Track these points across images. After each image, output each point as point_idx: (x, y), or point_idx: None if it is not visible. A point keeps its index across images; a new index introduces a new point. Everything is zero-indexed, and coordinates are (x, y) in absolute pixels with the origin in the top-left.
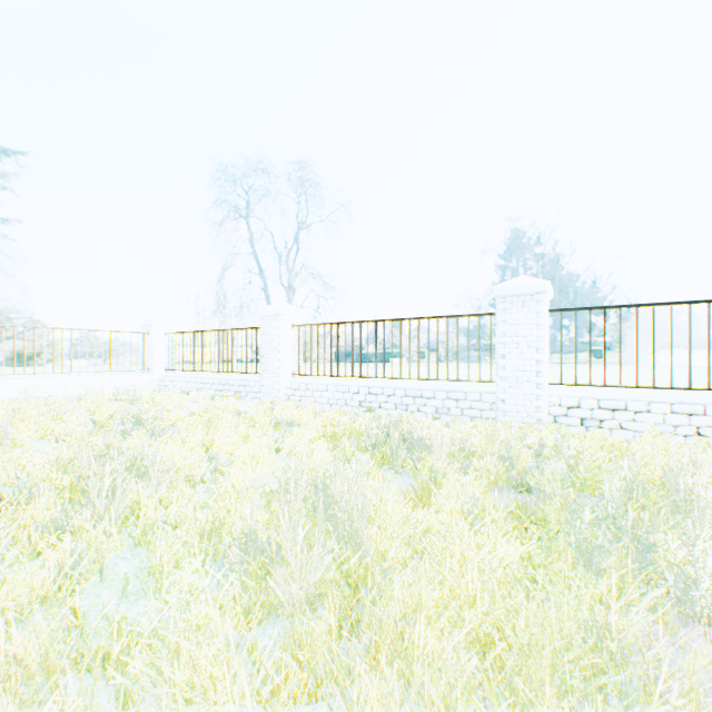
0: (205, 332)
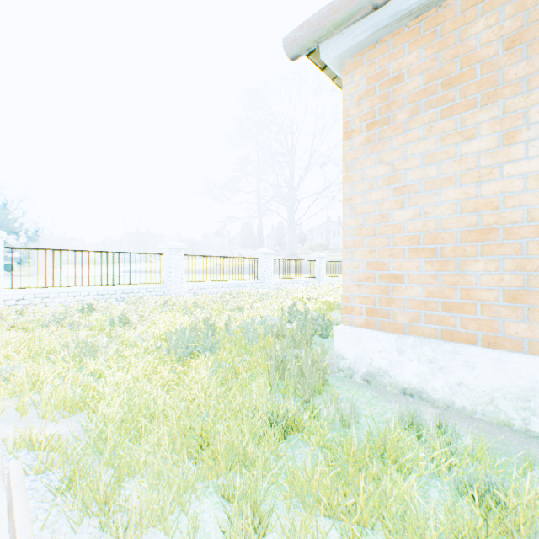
0: None
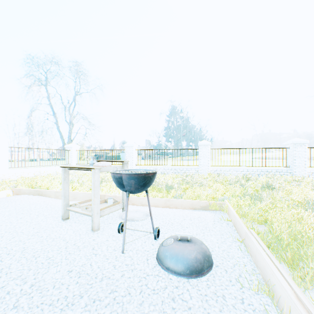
0: (97, 150)
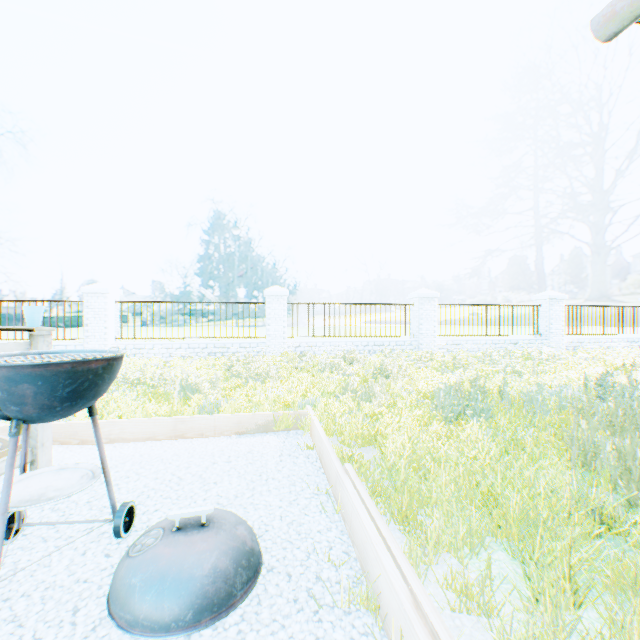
0: None
